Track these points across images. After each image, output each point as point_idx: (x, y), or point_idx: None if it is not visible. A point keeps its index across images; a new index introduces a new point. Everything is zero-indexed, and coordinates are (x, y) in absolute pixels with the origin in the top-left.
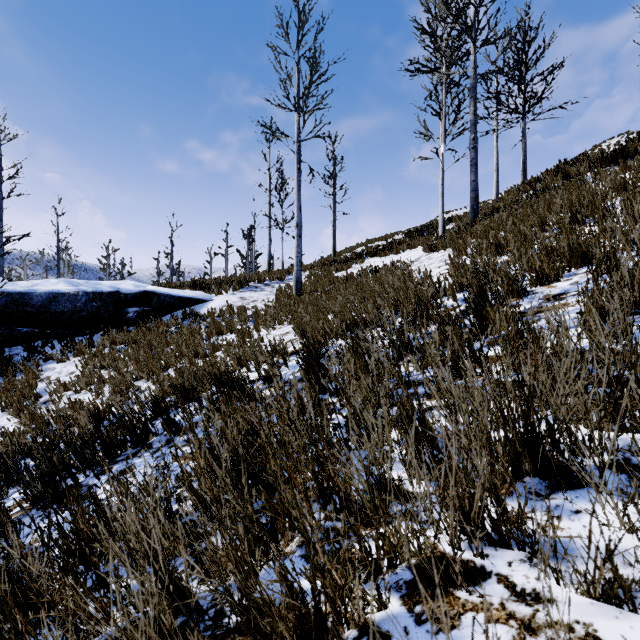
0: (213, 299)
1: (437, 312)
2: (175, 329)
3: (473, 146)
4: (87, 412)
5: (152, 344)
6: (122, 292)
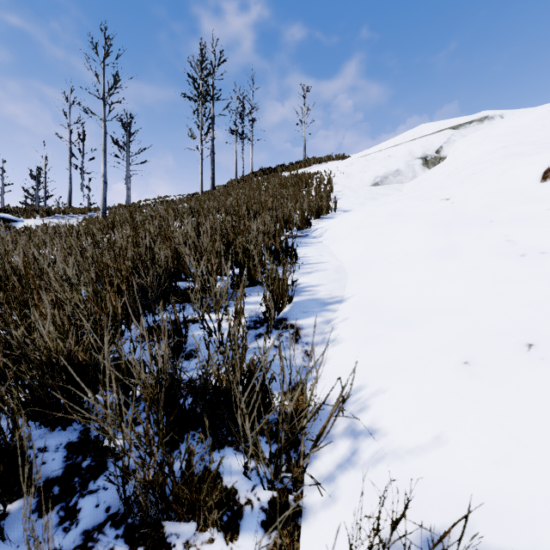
0: (23, 221)
1: None
2: None
3: (212, 151)
4: None
5: None
6: None
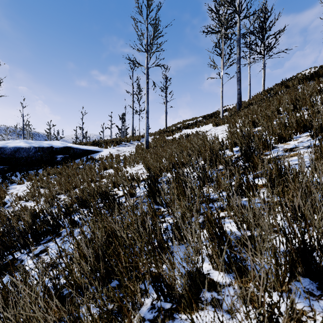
0: (103, 151)
1: (223, 158)
2: (82, 166)
3: (238, 71)
4: (29, 213)
5: (69, 174)
6: (54, 147)
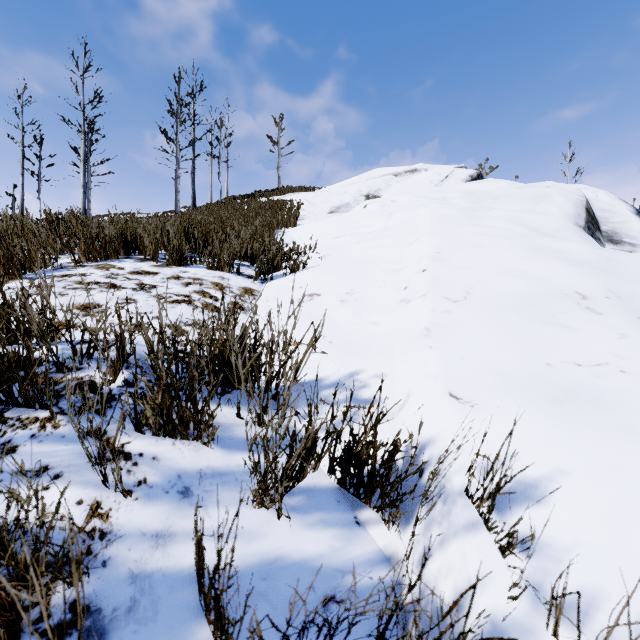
0: None
1: None
2: None
3: (193, 172)
4: None
5: None
6: None
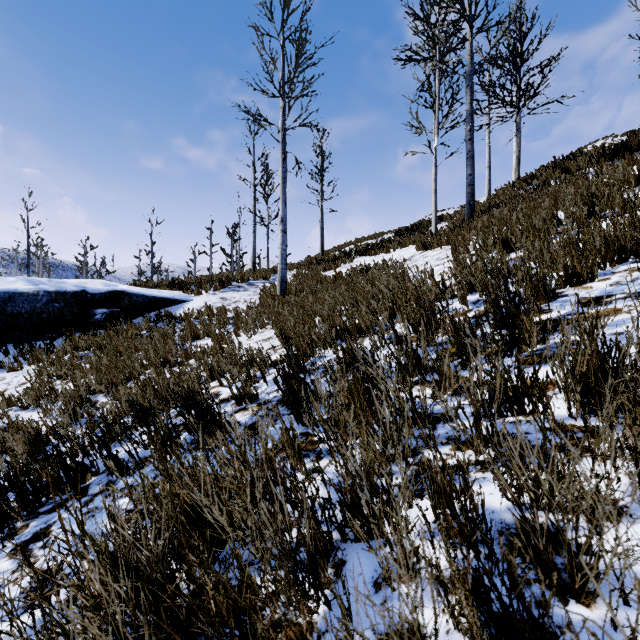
0: (191, 299)
1: (451, 319)
2: (147, 332)
3: (469, 138)
4: (23, 437)
5: (119, 350)
6: (89, 292)
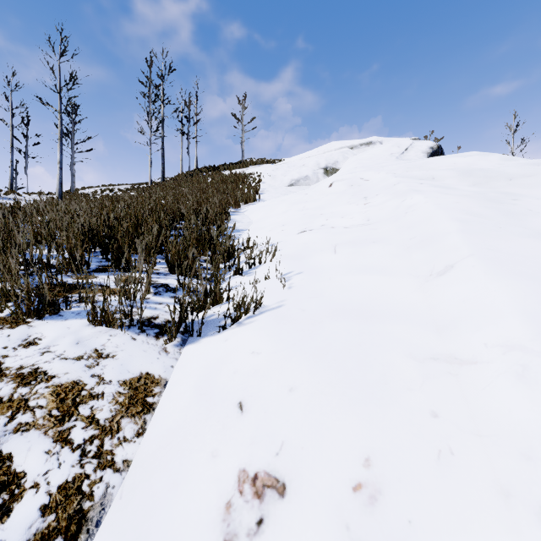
0: None
1: None
2: None
3: (163, 148)
4: None
5: None
6: None
